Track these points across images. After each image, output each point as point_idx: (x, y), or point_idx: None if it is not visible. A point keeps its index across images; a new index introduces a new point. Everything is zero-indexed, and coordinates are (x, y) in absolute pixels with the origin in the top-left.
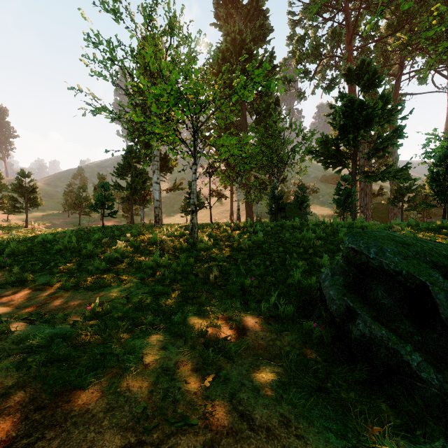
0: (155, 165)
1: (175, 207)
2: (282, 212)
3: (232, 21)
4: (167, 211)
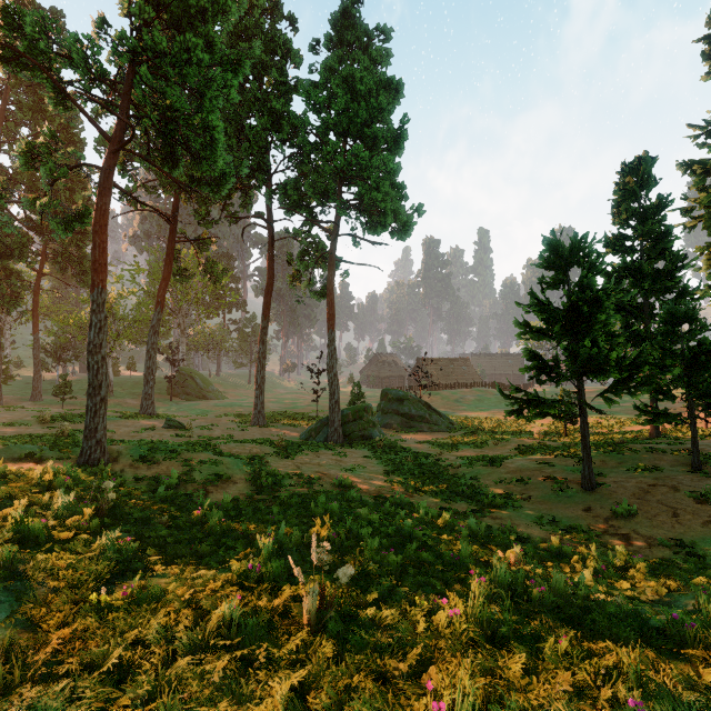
0: (8, 344)
1: None
2: None
3: None
4: None
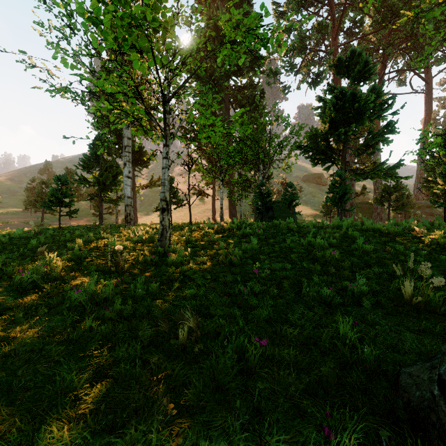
0: (126, 156)
1: (153, 205)
2: (269, 211)
3: (215, 6)
4: (145, 209)
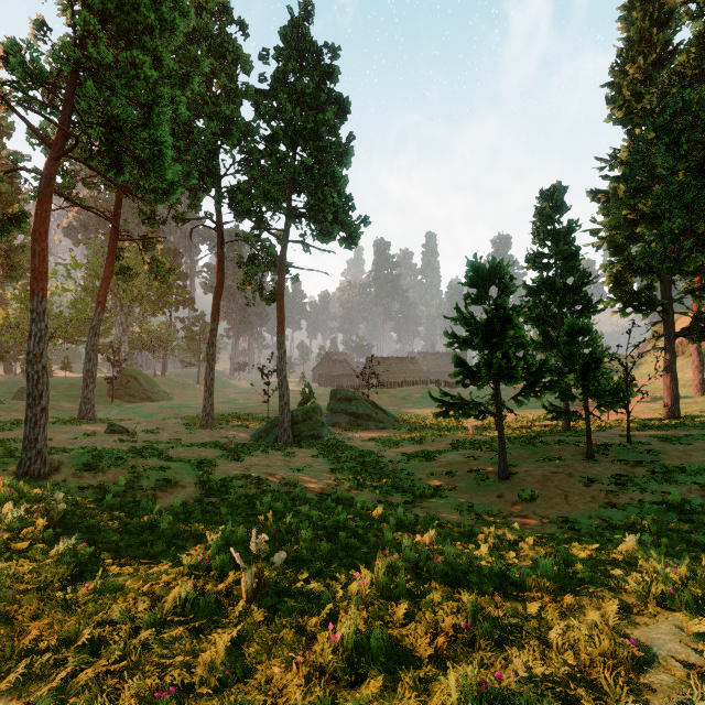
0: None
1: None
2: None
3: None
4: None
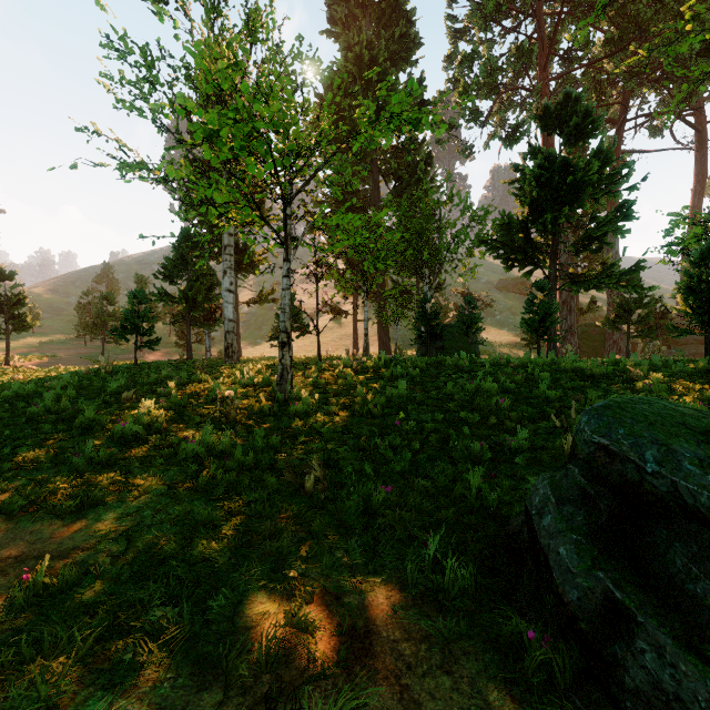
0: (227, 261)
1: (264, 330)
2: (437, 340)
3: (356, 27)
4: (251, 335)
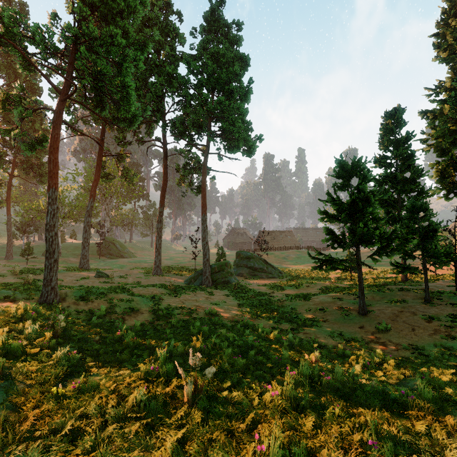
0: None
1: None
2: None
3: None
4: None
